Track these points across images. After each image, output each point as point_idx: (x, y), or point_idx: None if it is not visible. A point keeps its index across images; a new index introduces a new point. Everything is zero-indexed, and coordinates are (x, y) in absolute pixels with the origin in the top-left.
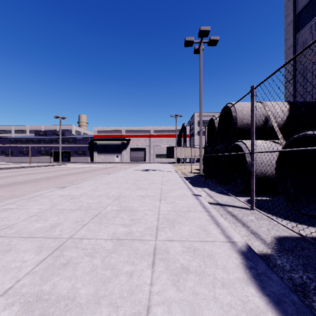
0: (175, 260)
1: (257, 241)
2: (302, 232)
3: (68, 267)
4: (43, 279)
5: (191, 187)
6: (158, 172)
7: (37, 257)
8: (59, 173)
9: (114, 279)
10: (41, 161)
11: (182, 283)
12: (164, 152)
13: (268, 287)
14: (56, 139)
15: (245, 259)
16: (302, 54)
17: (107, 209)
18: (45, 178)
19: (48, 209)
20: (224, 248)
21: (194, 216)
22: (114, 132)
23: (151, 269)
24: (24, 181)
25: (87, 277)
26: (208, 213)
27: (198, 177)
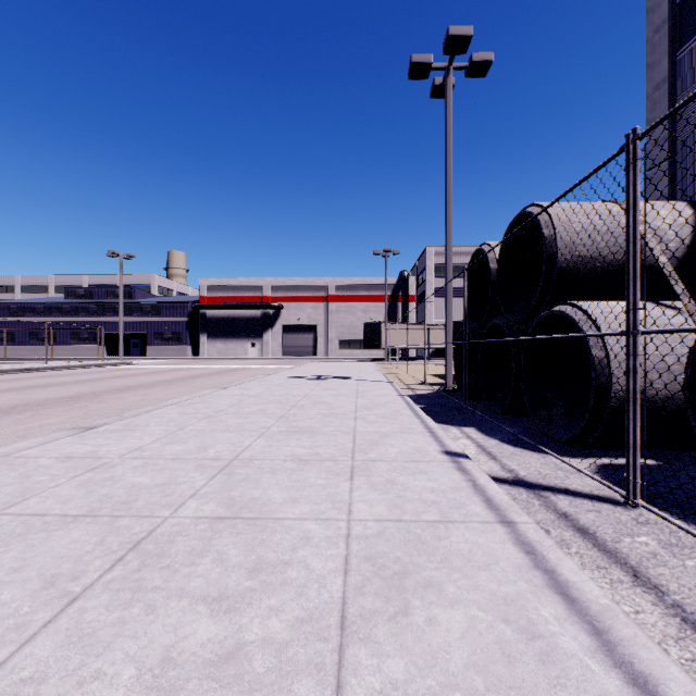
0: None
1: None
2: None
3: None
4: None
5: (435, 428)
6: (345, 383)
7: None
8: (107, 384)
9: None
10: (80, 355)
11: None
12: (359, 336)
13: None
14: (113, 307)
15: None
16: None
17: (184, 512)
18: (65, 398)
19: None
20: None
21: (468, 548)
22: (246, 290)
23: None
24: (7, 408)
25: None
26: (510, 530)
27: (443, 396)
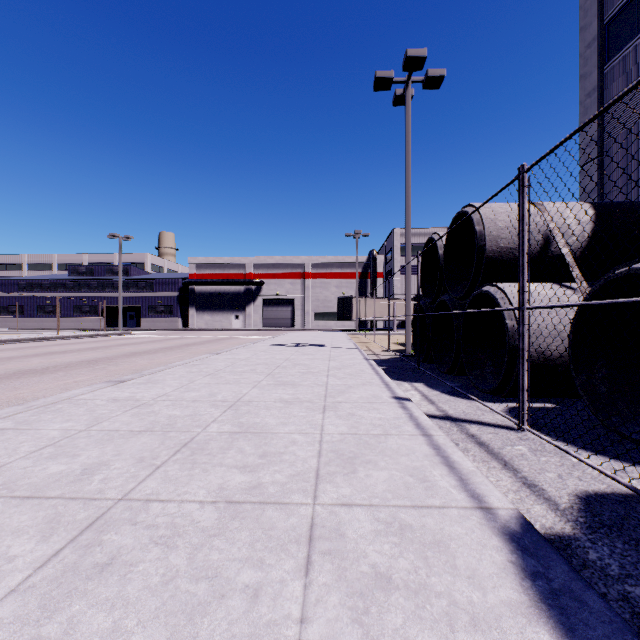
0: (357, 556)
1: (539, 503)
2: (636, 483)
3: (111, 574)
4: (46, 606)
5: (390, 382)
6: (319, 349)
7: (40, 549)
8: (115, 350)
9: (214, 607)
10: (82, 326)
11: (376, 616)
12: (333, 309)
13: (581, 627)
14: (111, 283)
15: (519, 554)
16: (637, 90)
17: (210, 429)
18: (86, 362)
19: (83, 430)
20: (470, 523)
21: (397, 446)
22: (231, 268)
23: (304, 580)
24: (42, 369)
25: (152, 602)
26: (427, 438)
27: (402, 360)
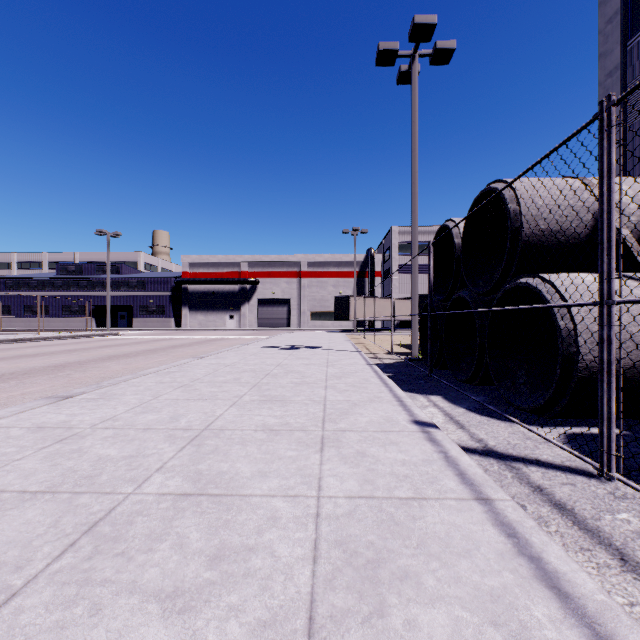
0: None
1: None
2: None
3: None
4: None
5: (403, 397)
6: (316, 352)
7: None
8: (92, 353)
9: None
10: (71, 326)
11: None
12: (329, 309)
13: None
14: (101, 282)
15: None
16: None
17: (148, 488)
18: (51, 367)
19: None
20: None
21: (445, 530)
22: (225, 266)
23: None
24: None
25: None
26: (487, 508)
27: (409, 364)
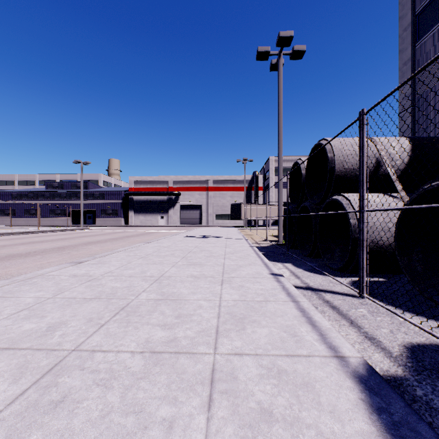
0: (247, 395)
1: (377, 352)
2: None
3: (62, 409)
4: (11, 436)
5: (268, 263)
6: (219, 240)
7: (11, 389)
8: (77, 240)
9: (139, 437)
10: (55, 223)
11: None
12: (228, 212)
13: None
14: (76, 194)
15: (366, 393)
16: None
17: (141, 297)
18: (56, 248)
19: (50, 297)
20: (329, 368)
21: (274, 310)
22: (158, 183)
23: (207, 414)
24: (25, 253)
25: (92, 432)
26: (295, 304)
27: (276, 247)
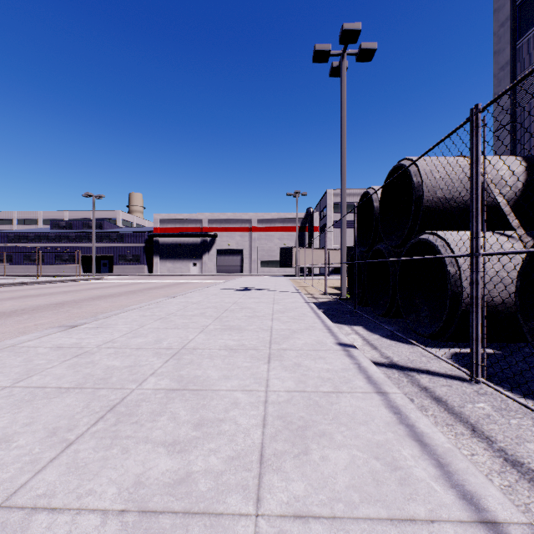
0: None
1: None
2: None
3: None
4: None
5: (332, 326)
6: (264, 293)
7: None
8: (84, 294)
9: None
10: (62, 272)
11: None
12: (276, 258)
13: None
14: (87, 235)
15: None
16: None
17: (146, 386)
18: (53, 305)
19: (6, 386)
20: None
21: (352, 410)
22: (189, 223)
23: None
24: (10, 312)
25: None
26: (383, 398)
27: (339, 303)
